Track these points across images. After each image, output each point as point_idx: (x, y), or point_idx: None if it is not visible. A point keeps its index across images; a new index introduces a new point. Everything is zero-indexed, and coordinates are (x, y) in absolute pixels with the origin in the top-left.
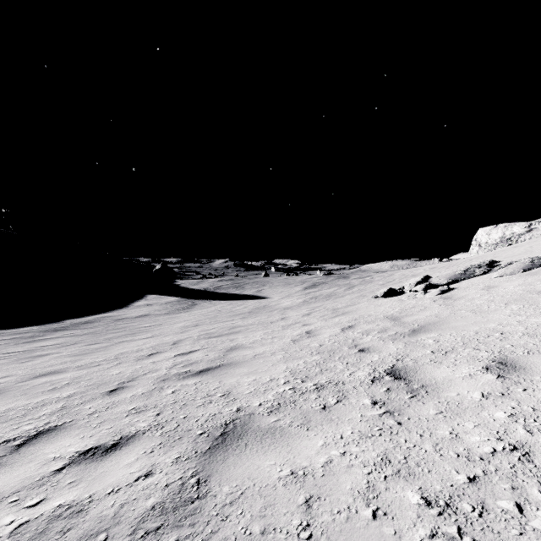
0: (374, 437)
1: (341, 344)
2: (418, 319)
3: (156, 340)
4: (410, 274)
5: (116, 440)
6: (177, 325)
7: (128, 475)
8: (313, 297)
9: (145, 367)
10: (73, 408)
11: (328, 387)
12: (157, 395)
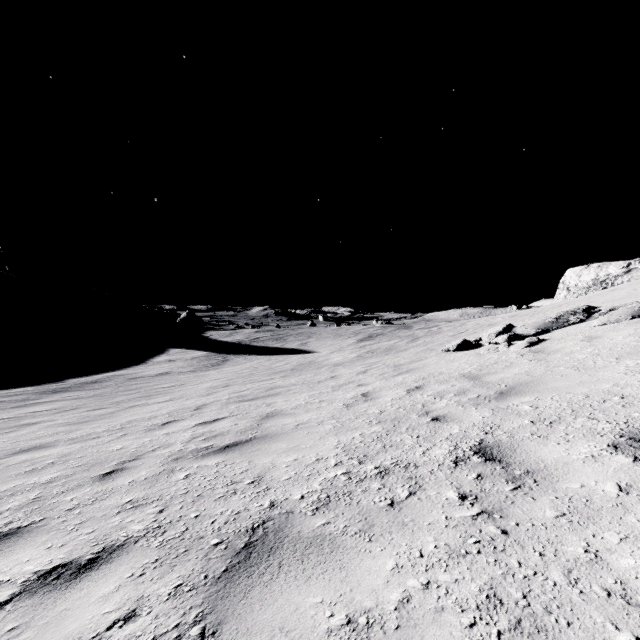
0: (471, 556)
1: (407, 410)
2: (504, 379)
3: (175, 404)
4: (486, 323)
5: (95, 553)
6: (204, 385)
7: (100, 617)
8: (369, 351)
9: (156, 440)
10: (49, 500)
11: (395, 472)
12: (165, 481)
